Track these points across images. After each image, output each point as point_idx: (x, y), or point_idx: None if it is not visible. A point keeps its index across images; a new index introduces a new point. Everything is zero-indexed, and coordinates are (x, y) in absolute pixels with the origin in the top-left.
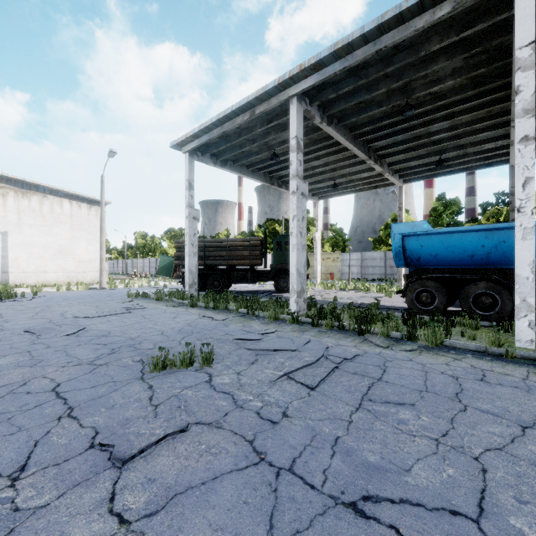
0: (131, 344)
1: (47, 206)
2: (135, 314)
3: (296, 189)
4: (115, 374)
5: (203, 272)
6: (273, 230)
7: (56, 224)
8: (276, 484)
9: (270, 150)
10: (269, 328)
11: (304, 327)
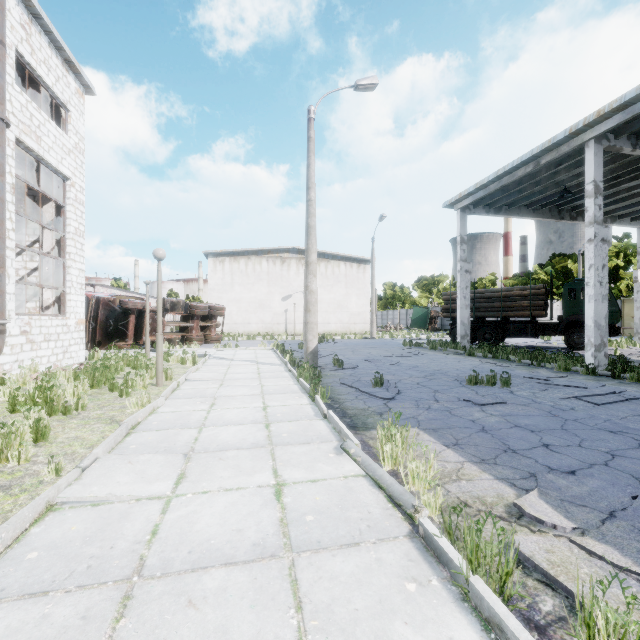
0: (440, 372)
1: (330, 269)
2: (423, 357)
3: (594, 237)
4: (445, 383)
5: (473, 324)
6: (562, 269)
7: (335, 283)
8: (565, 421)
9: (559, 187)
10: (558, 375)
11: (601, 378)
